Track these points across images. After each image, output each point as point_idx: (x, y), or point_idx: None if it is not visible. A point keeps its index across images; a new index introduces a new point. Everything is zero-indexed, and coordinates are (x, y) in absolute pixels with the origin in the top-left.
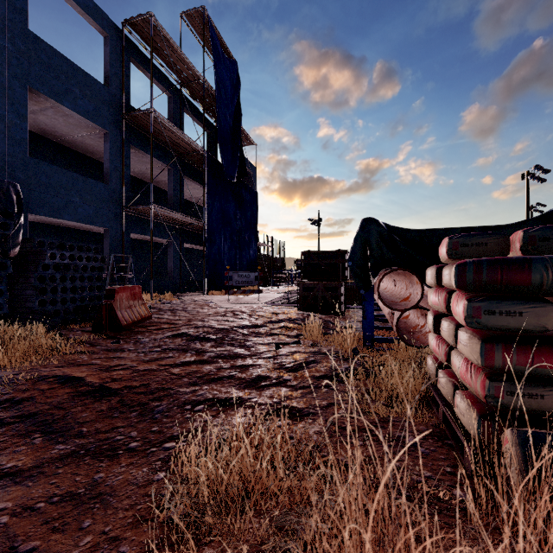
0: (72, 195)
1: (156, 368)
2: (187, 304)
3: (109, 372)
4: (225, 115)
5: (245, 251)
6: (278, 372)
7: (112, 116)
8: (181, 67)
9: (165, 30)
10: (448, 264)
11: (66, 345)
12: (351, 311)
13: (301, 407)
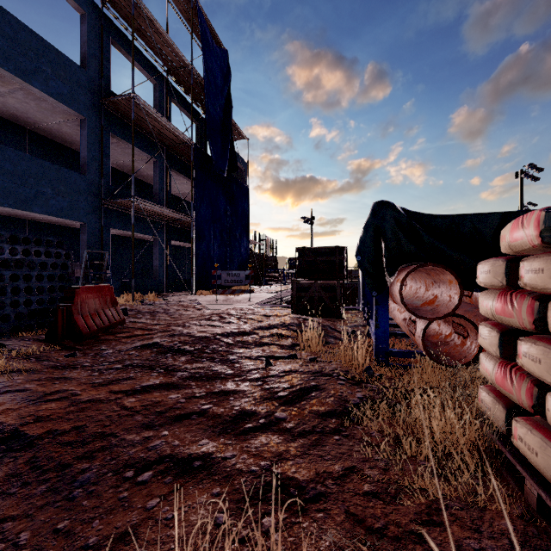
0: (42, 185)
1: (104, 397)
2: (171, 305)
3: (36, 406)
4: (214, 105)
5: (236, 249)
6: (268, 405)
7: (90, 101)
8: (167, 53)
9: (148, 10)
10: (522, 255)
11: (3, 360)
12: (349, 313)
13: (302, 479)
